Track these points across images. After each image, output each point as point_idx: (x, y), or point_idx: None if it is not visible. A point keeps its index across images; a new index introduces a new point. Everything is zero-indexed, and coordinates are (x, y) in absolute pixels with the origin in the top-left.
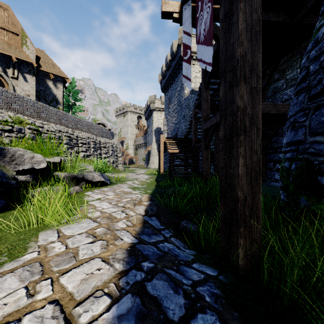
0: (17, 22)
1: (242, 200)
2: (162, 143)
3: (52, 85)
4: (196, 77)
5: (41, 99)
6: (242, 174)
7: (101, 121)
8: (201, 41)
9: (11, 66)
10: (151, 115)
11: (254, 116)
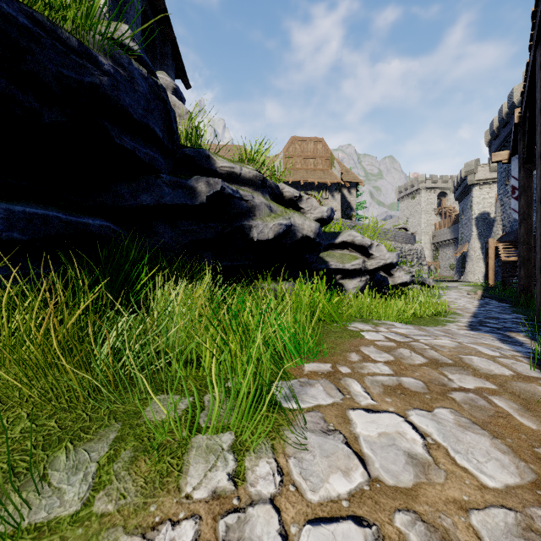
0: (328, 148)
1: (523, 284)
2: (492, 248)
3: (346, 193)
4: None
5: None
6: (523, 277)
7: (402, 225)
8: None
9: (324, 189)
10: (467, 194)
11: (528, 258)
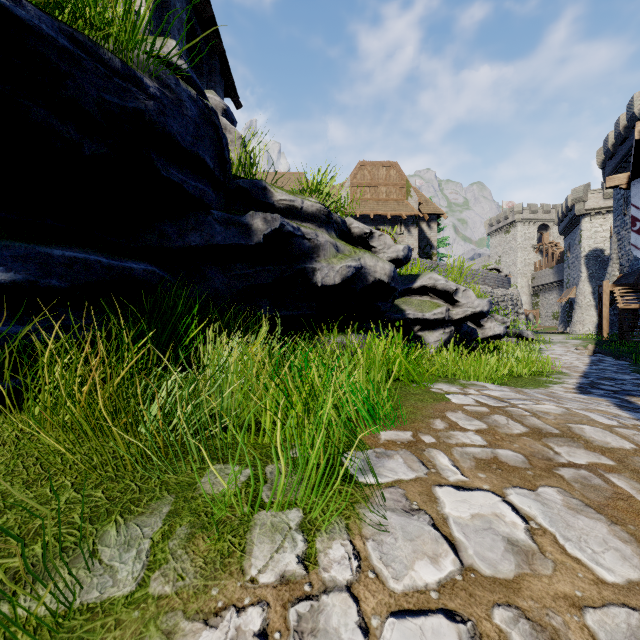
0: (403, 174)
1: None
2: (606, 292)
3: (425, 227)
4: None
5: None
6: None
7: (494, 266)
8: None
9: (399, 223)
10: (575, 226)
11: None
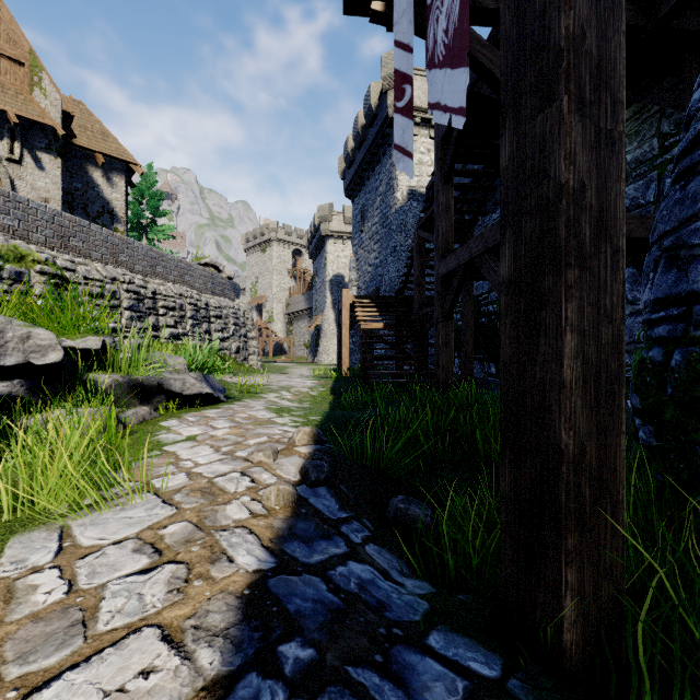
0: (21, 34)
1: (573, 455)
2: (347, 307)
3: (101, 178)
4: (422, 163)
5: (76, 210)
6: (573, 381)
7: (211, 260)
8: (439, 59)
9: (6, 133)
10: (322, 248)
11: (605, 213)
